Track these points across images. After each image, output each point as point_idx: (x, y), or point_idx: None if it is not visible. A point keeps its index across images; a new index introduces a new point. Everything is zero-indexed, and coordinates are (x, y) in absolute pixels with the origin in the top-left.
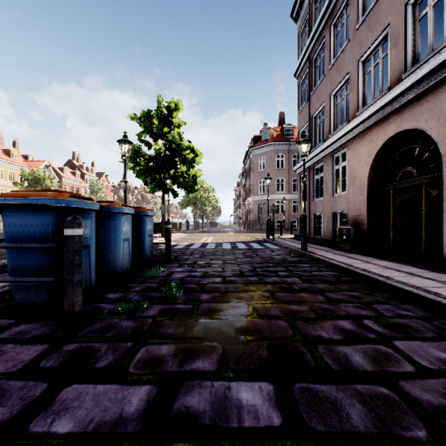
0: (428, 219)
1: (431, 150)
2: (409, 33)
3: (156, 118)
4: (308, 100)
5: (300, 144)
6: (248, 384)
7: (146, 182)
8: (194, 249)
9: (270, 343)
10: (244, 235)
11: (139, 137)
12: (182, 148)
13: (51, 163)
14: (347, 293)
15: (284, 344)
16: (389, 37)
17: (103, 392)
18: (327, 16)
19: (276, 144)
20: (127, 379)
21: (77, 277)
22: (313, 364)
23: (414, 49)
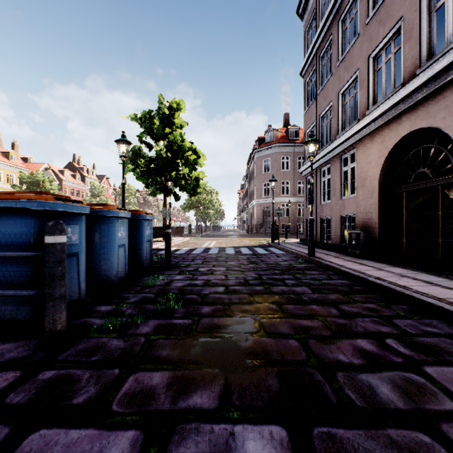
0: (445, 224)
1: (448, 149)
2: (424, 25)
3: (157, 118)
4: (314, 99)
5: (307, 144)
6: (256, 428)
7: (147, 185)
8: (196, 255)
9: (280, 369)
10: (248, 239)
11: (139, 138)
12: (184, 149)
13: (51, 165)
14: (362, 305)
15: (297, 371)
16: (402, 31)
17: (76, 441)
18: (334, 11)
19: (281, 146)
20: (109, 421)
21: (59, 290)
22: (333, 398)
23: (429, 42)
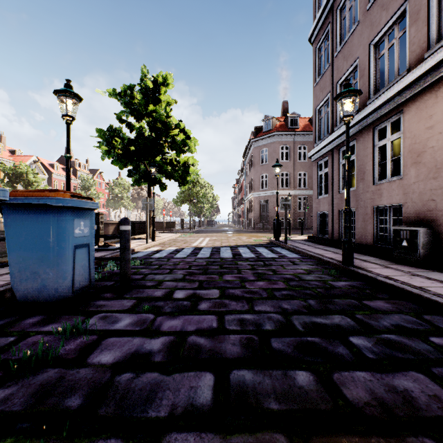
0: None
1: None
2: None
3: (141, 95)
4: (330, 64)
5: (342, 98)
6: None
7: (130, 173)
8: (180, 260)
9: None
10: (245, 235)
11: (117, 116)
12: (169, 127)
13: (40, 158)
14: None
15: None
16: None
17: None
18: None
19: (280, 135)
20: None
21: None
22: None
23: None
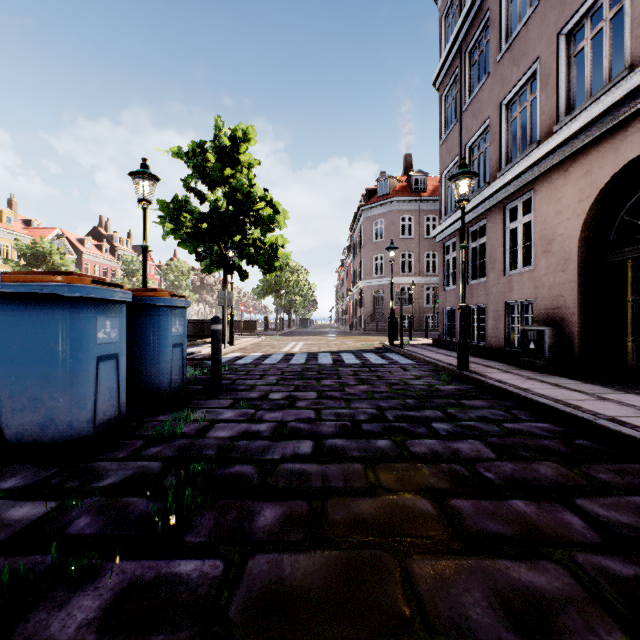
0: None
1: None
2: None
3: (214, 154)
4: (458, 119)
5: (457, 180)
6: None
7: (199, 257)
8: (270, 366)
9: None
10: (352, 339)
11: (184, 183)
12: (253, 199)
13: (65, 231)
14: (628, 498)
15: None
16: None
17: None
18: None
19: (400, 201)
20: None
21: None
22: None
23: None
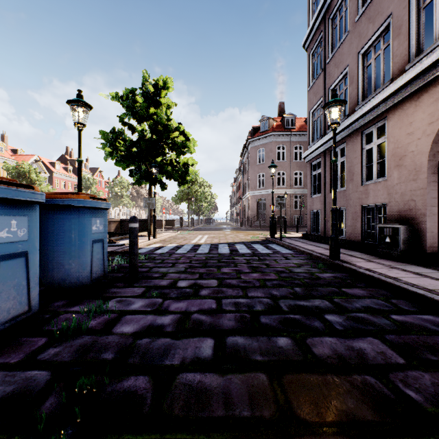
0: None
1: None
2: None
3: (142, 98)
4: (322, 70)
5: (330, 107)
6: None
7: (131, 173)
8: (181, 255)
9: None
10: (243, 233)
11: (120, 119)
12: (170, 130)
13: (41, 157)
14: None
15: None
16: None
17: None
18: None
19: (276, 135)
20: None
21: None
22: None
23: None
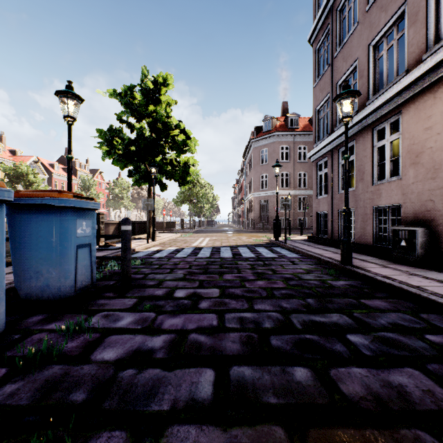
0: None
1: None
2: None
3: (141, 96)
4: (329, 65)
5: (341, 99)
6: None
7: (130, 173)
8: (180, 260)
9: None
10: (245, 235)
11: (118, 116)
12: (169, 128)
13: (40, 158)
14: None
15: None
16: None
17: None
18: None
19: (279, 135)
20: None
21: None
22: None
23: None
